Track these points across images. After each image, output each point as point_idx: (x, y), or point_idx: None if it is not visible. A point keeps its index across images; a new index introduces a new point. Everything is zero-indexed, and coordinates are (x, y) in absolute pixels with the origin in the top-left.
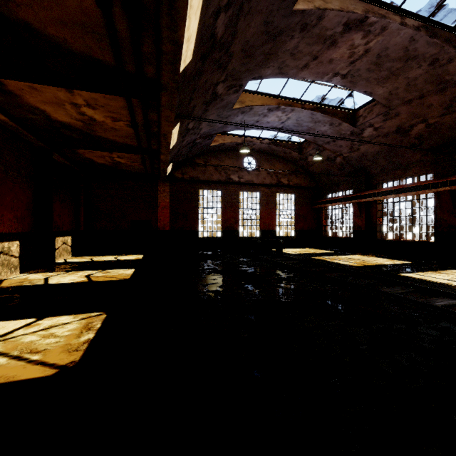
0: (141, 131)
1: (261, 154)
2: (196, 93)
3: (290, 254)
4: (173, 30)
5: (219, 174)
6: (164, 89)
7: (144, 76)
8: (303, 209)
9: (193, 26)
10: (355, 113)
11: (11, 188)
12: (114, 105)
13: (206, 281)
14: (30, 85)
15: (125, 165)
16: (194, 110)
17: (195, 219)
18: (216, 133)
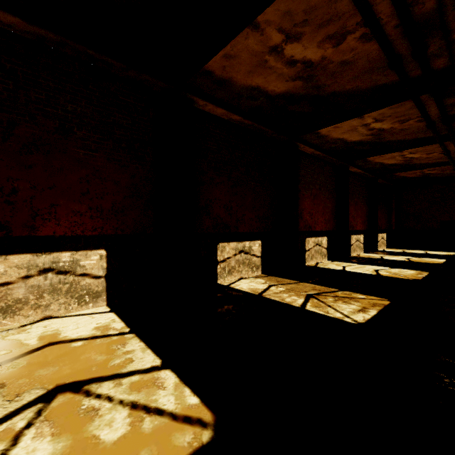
0: (452, 153)
1: None
2: None
3: None
4: None
5: None
6: None
7: None
8: None
9: None
10: None
11: (360, 206)
12: (429, 148)
13: None
14: (379, 156)
15: (435, 174)
16: None
17: None
18: None
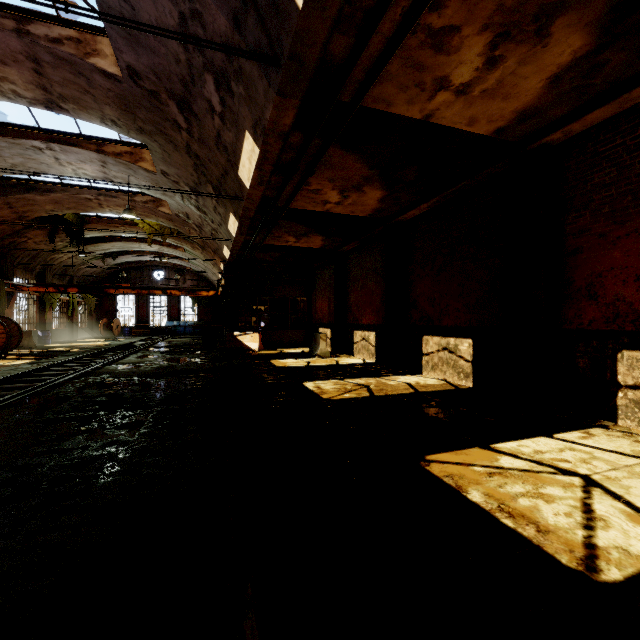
0: None
1: None
2: None
3: None
4: None
5: None
6: None
7: None
8: None
9: None
10: None
11: None
12: None
13: None
14: None
15: None
16: None
17: None
18: None
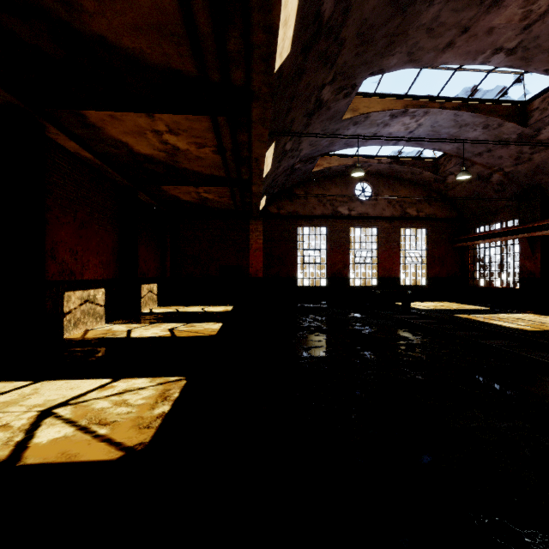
0: (229, 158)
1: (379, 178)
2: (295, 102)
3: (421, 310)
4: (266, 11)
5: (324, 207)
6: (255, 98)
7: (232, 85)
8: (440, 249)
9: (292, 2)
10: (525, 107)
11: (97, 231)
12: (198, 127)
13: (308, 342)
14: (110, 114)
15: (213, 201)
16: (292, 125)
17: (293, 263)
18: (319, 155)
